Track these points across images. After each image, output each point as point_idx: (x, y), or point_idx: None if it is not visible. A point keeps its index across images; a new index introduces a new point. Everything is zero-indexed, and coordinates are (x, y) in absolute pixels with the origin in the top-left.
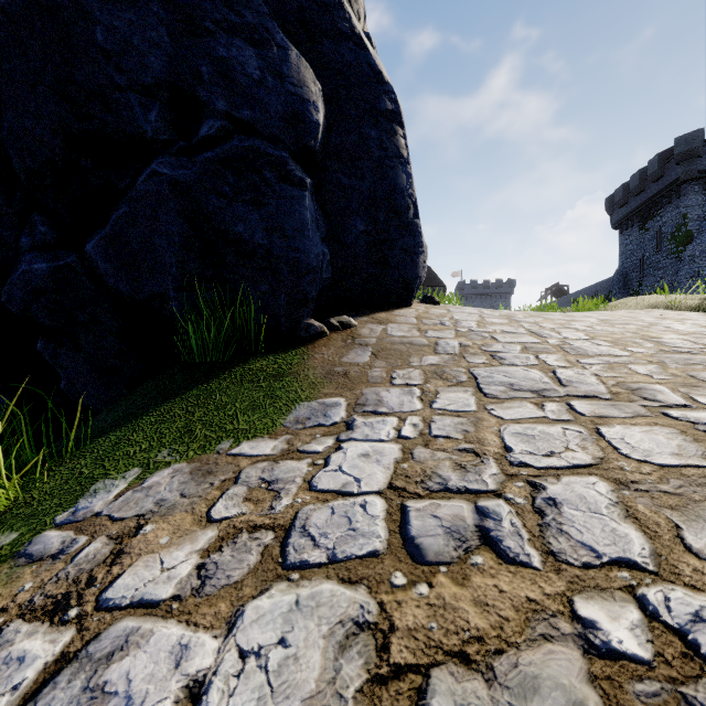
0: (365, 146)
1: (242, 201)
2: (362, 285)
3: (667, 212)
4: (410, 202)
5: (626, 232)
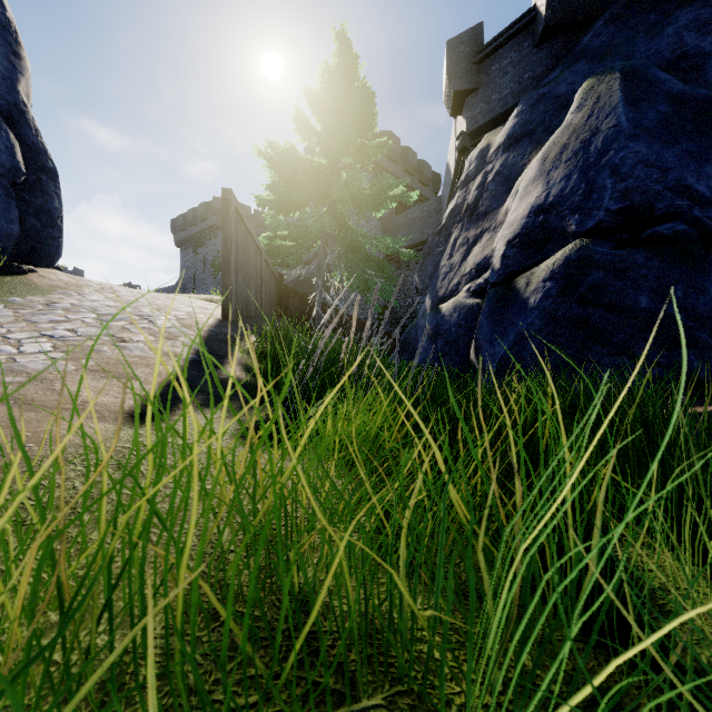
0: (40, 183)
1: None
2: (29, 251)
3: (210, 245)
4: (60, 215)
5: (185, 251)
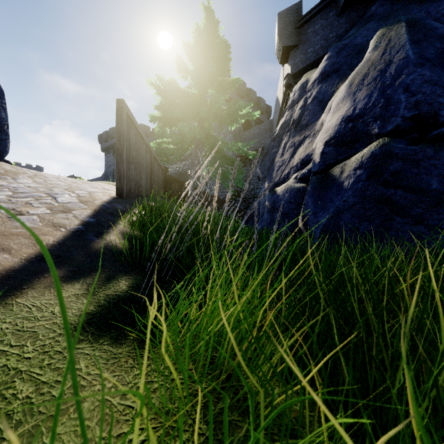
0: None
1: None
2: None
3: None
4: (6, 123)
5: (108, 155)
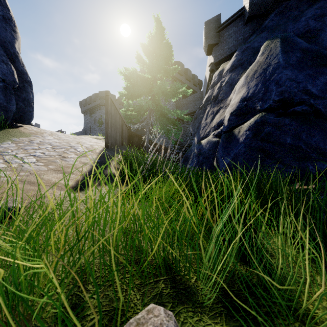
0: (24, 87)
1: (2, 96)
2: (19, 117)
3: (97, 113)
4: (33, 101)
5: (86, 116)
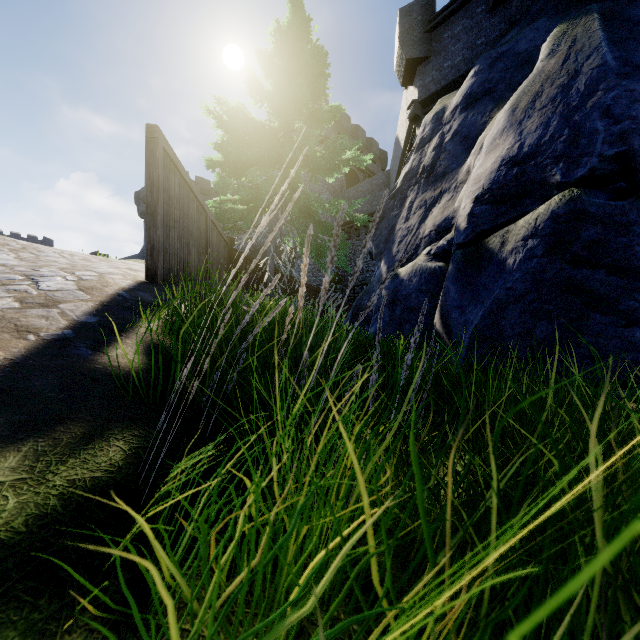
0: None
1: None
2: None
3: None
4: None
5: None
